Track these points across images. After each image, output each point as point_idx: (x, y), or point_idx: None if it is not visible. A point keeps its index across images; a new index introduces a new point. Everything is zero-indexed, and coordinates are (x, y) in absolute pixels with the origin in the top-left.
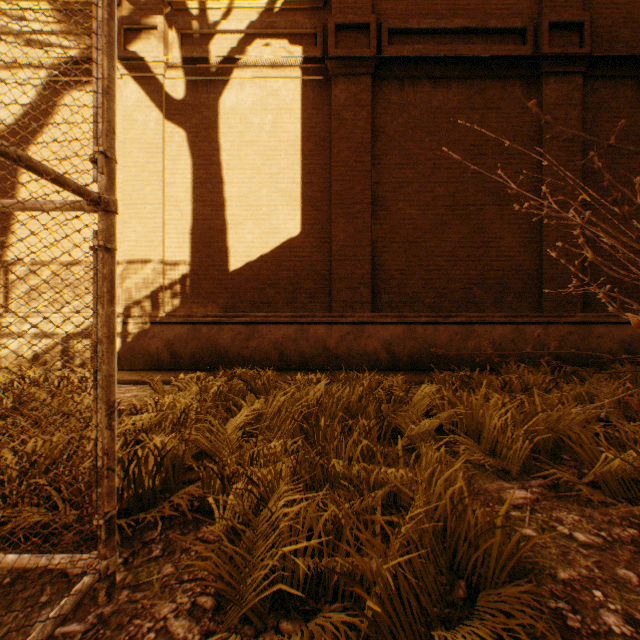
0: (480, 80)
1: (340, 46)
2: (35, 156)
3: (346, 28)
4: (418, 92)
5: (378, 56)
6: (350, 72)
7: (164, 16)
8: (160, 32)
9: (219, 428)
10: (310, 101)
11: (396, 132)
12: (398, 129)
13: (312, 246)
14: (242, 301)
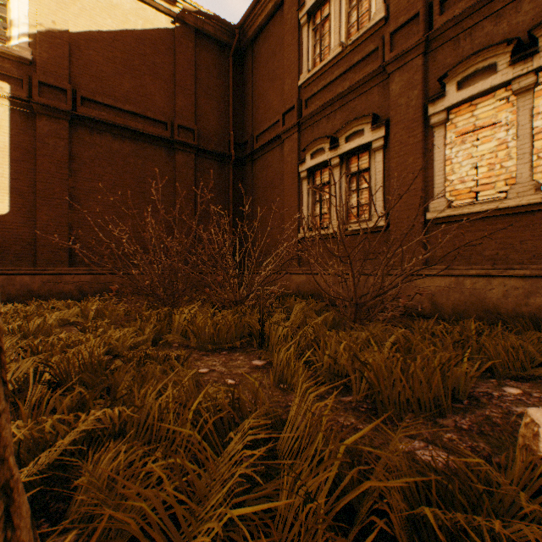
0: (143, 142)
1: (44, 95)
2: None
3: (49, 86)
4: (104, 139)
5: (73, 112)
6: (52, 115)
7: None
8: None
9: None
10: (18, 124)
11: (89, 159)
12: (90, 158)
13: (20, 222)
14: None
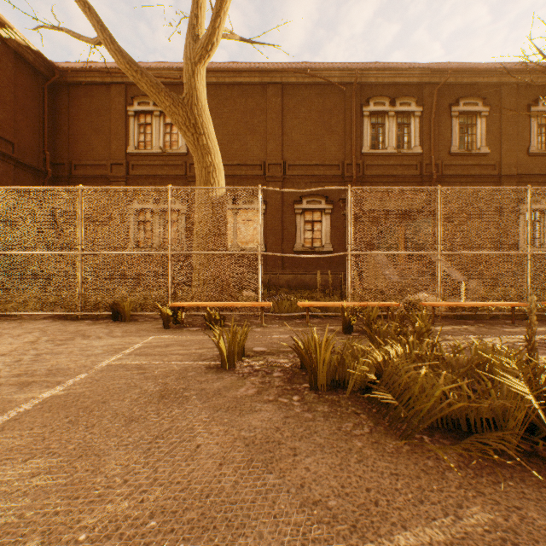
0: None
1: None
2: None
3: None
4: None
5: None
6: None
7: None
8: None
9: None
10: None
11: None
12: None
13: None
14: None
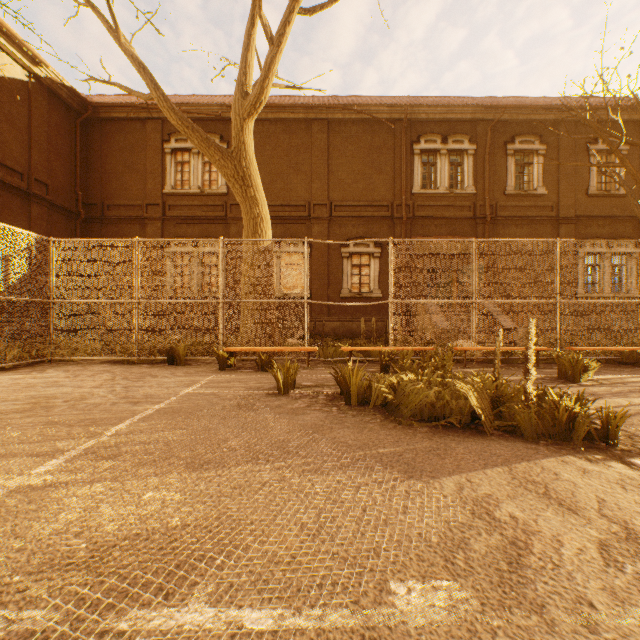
0: (1, 189)
1: None
2: None
3: None
4: None
5: None
6: None
7: None
8: None
9: None
10: None
11: None
12: None
13: None
14: None
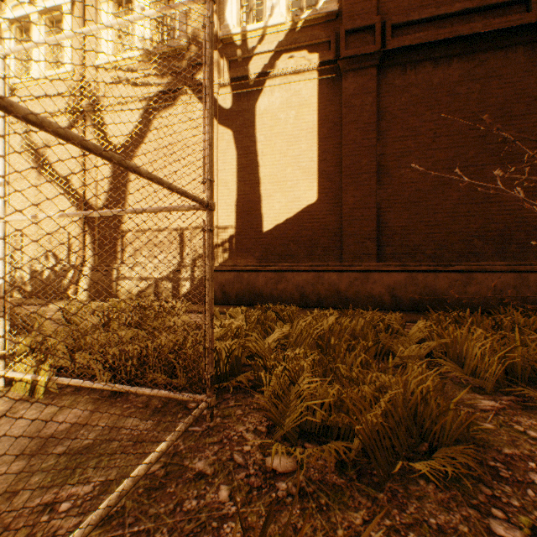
0: (480, 53)
1: (349, 47)
2: (138, 160)
3: (354, 32)
4: (419, 73)
5: (382, 50)
6: (358, 67)
7: (218, 50)
8: (215, 63)
9: (261, 342)
10: (325, 95)
11: (398, 110)
12: (400, 107)
13: (326, 210)
14: (272, 254)
